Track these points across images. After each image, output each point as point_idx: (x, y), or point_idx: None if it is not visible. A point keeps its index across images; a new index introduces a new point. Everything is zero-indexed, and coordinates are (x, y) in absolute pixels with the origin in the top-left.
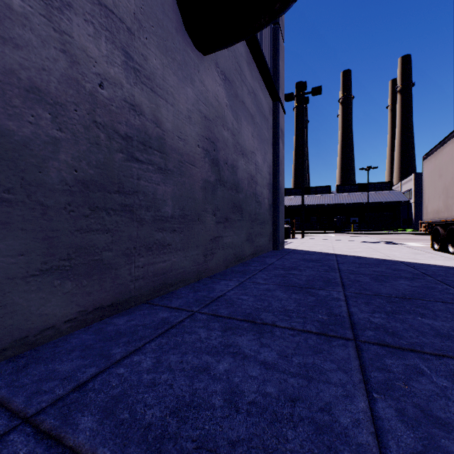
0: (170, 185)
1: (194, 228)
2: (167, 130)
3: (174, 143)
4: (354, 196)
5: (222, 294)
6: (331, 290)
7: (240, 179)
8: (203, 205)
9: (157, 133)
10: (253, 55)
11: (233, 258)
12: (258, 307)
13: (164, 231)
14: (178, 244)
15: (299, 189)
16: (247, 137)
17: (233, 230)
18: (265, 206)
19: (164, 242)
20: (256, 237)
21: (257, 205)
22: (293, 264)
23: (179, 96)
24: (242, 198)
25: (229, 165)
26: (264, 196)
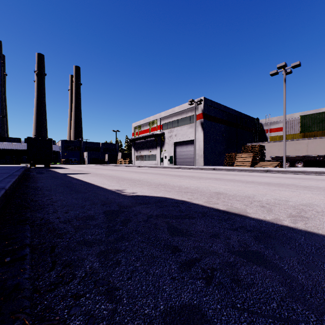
0: None
1: None
2: None
3: None
4: None
5: None
6: None
7: None
8: None
9: None
10: None
11: None
12: None
13: None
14: None
15: None
16: None
17: None
18: None
19: None
20: None
21: None
22: None
23: None
24: None
25: None
26: None
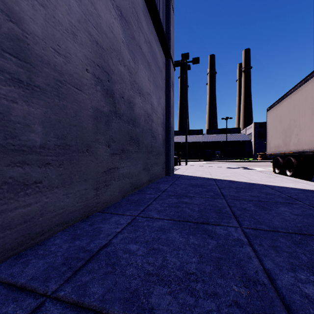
0: (39, 106)
1: (81, 160)
2: (32, 34)
3: (46, 55)
4: (217, 136)
5: (106, 243)
6: (227, 225)
7: (137, 115)
8: (93, 135)
9: (10, 29)
10: (149, 10)
11: (130, 187)
12: (149, 271)
13: (28, 165)
14: (54, 180)
15: (183, 131)
16: (144, 79)
17: (129, 161)
18: (160, 140)
19: (28, 179)
20: (152, 166)
21: (153, 139)
22: (183, 190)
23: (55, 0)
24: (139, 132)
25: (126, 100)
26: (158, 132)
